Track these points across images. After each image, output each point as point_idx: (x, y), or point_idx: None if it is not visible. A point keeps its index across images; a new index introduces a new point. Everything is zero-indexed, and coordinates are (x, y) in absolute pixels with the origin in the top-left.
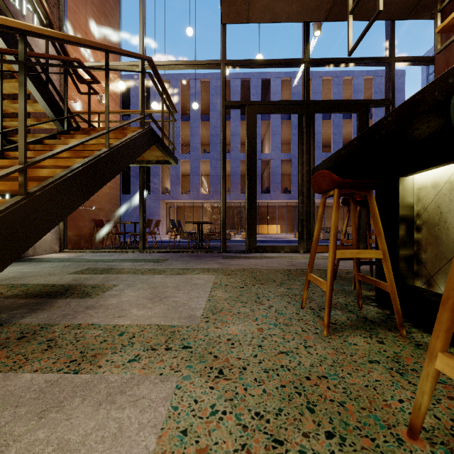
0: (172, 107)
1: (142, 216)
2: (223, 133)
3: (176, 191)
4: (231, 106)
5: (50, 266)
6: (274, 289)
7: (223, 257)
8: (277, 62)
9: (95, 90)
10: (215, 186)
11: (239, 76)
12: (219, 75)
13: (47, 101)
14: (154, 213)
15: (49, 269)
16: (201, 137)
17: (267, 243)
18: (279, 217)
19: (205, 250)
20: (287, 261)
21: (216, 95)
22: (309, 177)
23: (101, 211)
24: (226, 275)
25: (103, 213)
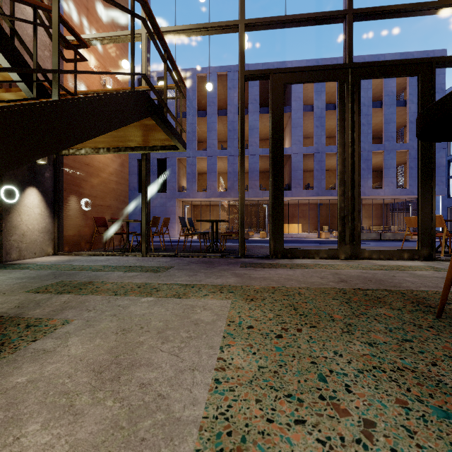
0: (178, 79)
1: (145, 213)
2: (242, 110)
3: (193, 189)
4: (252, 77)
5: (18, 276)
6: (342, 346)
7: (242, 264)
8: (310, 16)
9: (81, 54)
10: (232, 183)
11: (257, 68)
12: (236, 67)
13: (11, 61)
14: (171, 212)
15: (11, 281)
16: (217, 134)
17: (289, 244)
18: (299, 215)
19: (219, 254)
20: (331, 273)
21: (233, 88)
22: (353, 162)
23: (105, 208)
24: (248, 301)
25: (108, 210)
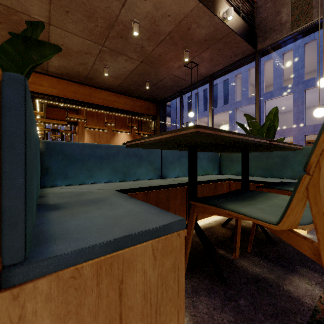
0: None
1: None
2: None
3: None
4: None
5: None
6: None
7: None
8: None
9: None
10: None
11: None
12: None
13: None
14: None
15: None
16: None
17: None
18: None
19: None
20: None
21: None
22: None
23: None
24: None
25: None
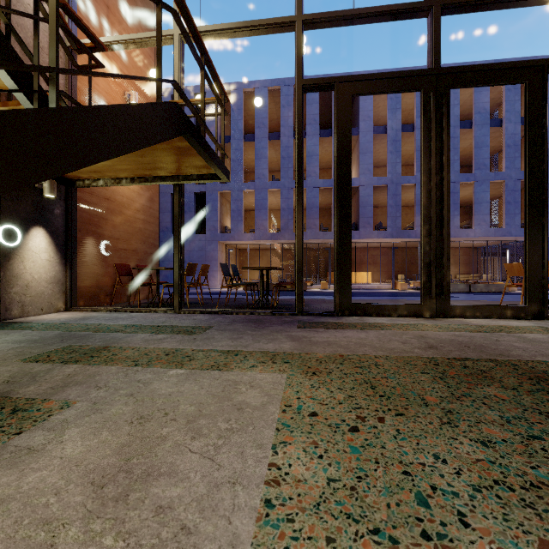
0: (220, 91)
1: (177, 259)
2: (299, 129)
3: (238, 230)
4: (311, 87)
5: (17, 339)
6: (445, 445)
7: (300, 323)
8: (385, 9)
9: (97, 59)
10: (286, 222)
11: None
12: (292, 80)
13: None
14: (211, 258)
15: (5, 346)
16: (268, 162)
17: (356, 297)
18: (369, 262)
19: (271, 311)
20: (414, 336)
21: (287, 106)
22: (440, 194)
23: (130, 252)
24: (309, 375)
25: (133, 255)
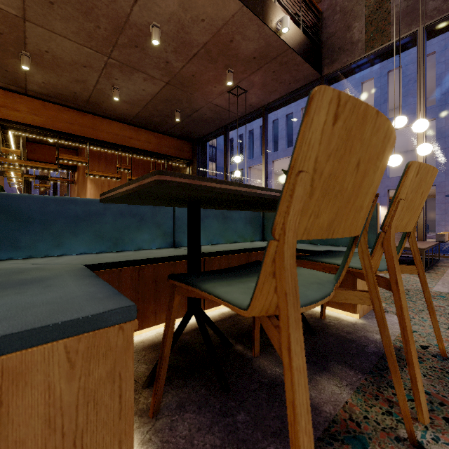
0: None
1: None
2: None
3: None
4: None
5: None
6: None
7: None
8: None
9: None
10: None
11: None
12: None
13: None
14: None
15: None
16: None
17: None
18: None
19: None
20: None
21: None
22: None
23: None
24: None
25: None
